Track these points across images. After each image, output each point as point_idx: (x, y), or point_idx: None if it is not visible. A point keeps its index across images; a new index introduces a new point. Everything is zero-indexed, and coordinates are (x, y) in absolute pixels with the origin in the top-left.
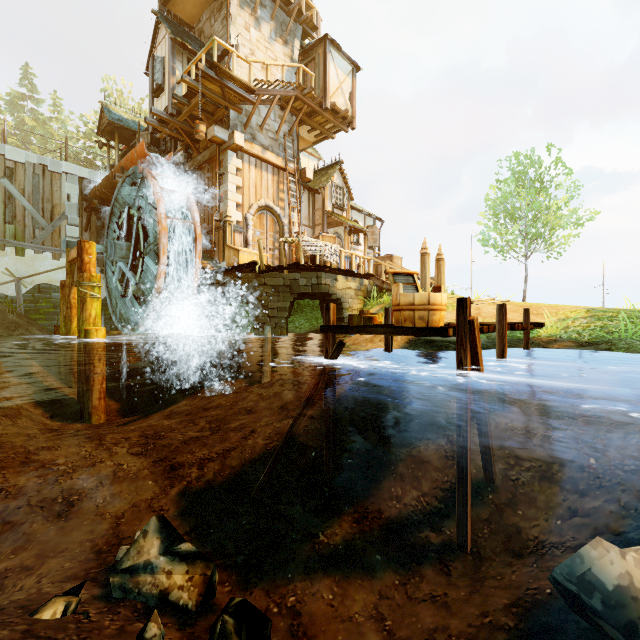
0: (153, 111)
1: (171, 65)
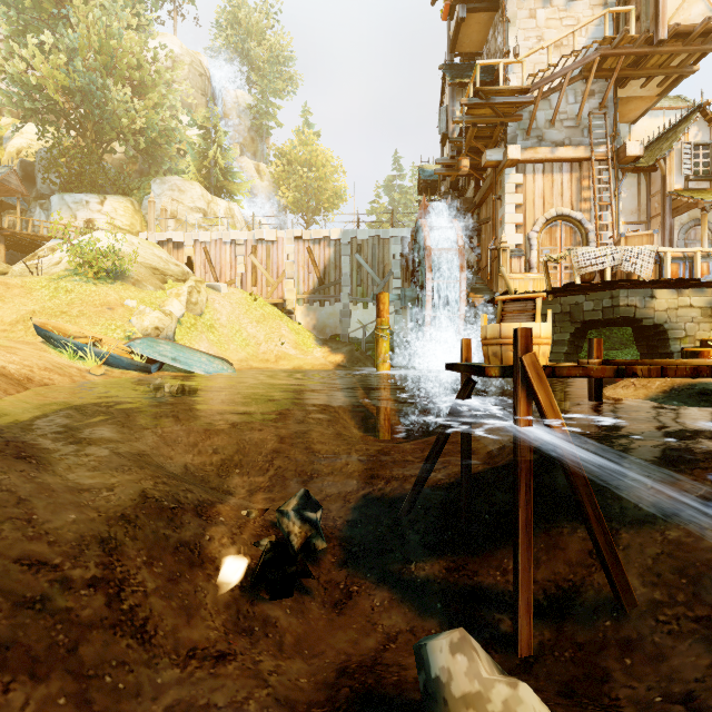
0: (437, 162)
1: (451, 110)
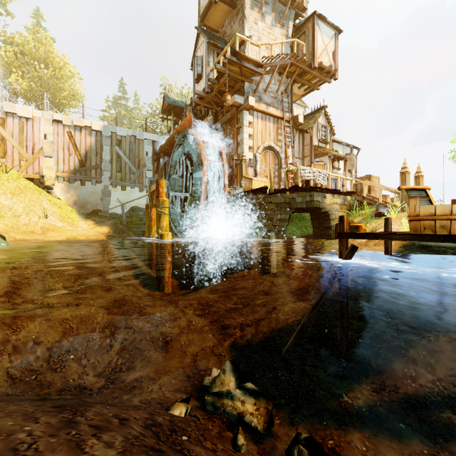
0: (196, 92)
1: (207, 60)
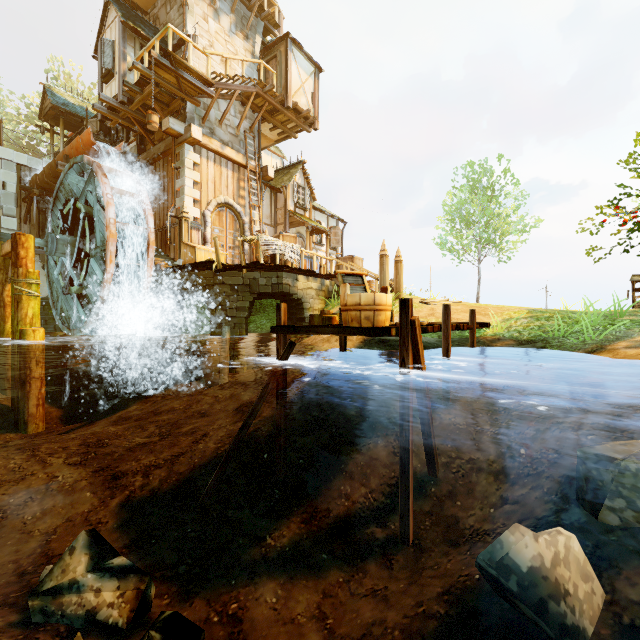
0: (101, 97)
1: (122, 50)
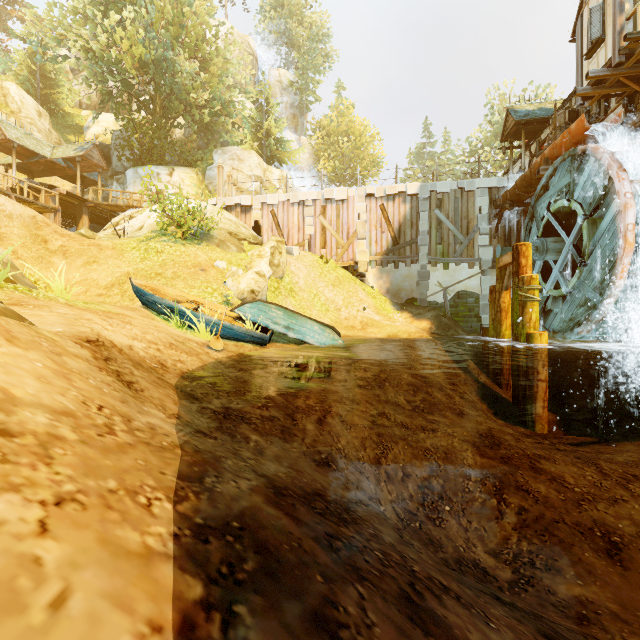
0: (589, 75)
1: (617, 3)
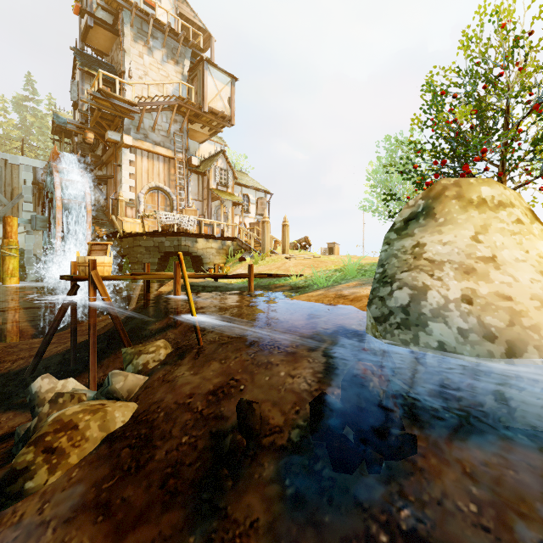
0: (68, 121)
1: (81, 87)
